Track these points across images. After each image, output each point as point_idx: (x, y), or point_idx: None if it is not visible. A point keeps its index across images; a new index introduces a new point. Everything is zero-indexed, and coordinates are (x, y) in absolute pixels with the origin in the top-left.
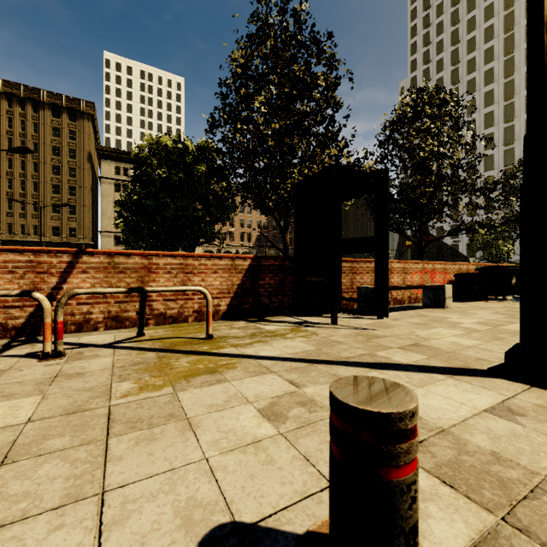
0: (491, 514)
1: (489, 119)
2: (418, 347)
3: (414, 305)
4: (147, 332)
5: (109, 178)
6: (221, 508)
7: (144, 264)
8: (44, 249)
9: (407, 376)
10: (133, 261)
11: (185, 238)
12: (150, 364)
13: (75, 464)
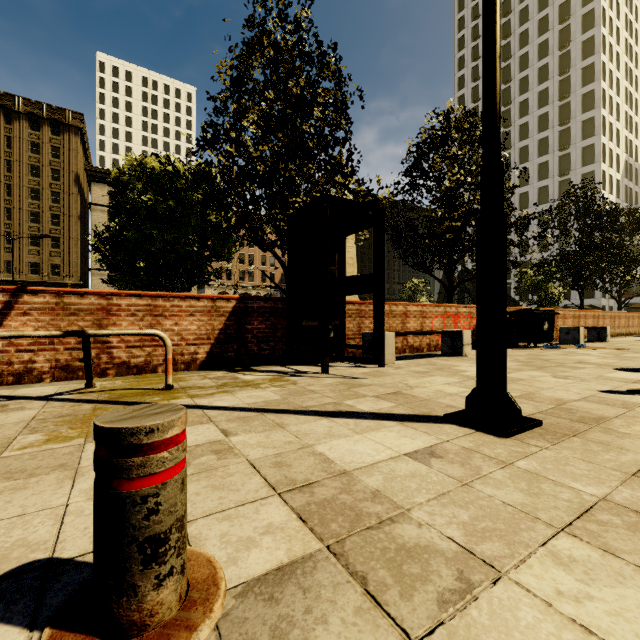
0: (319, 543)
1: (543, 146)
2: (395, 395)
3: (433, 353)
4: (101, 384)
5: (102, 205)
6: (47, 547)
7: (101, 305)
8: None
9: (356, 423)
10: (88, 302)
11: (176, 277)
12: (78, 416)
13: None
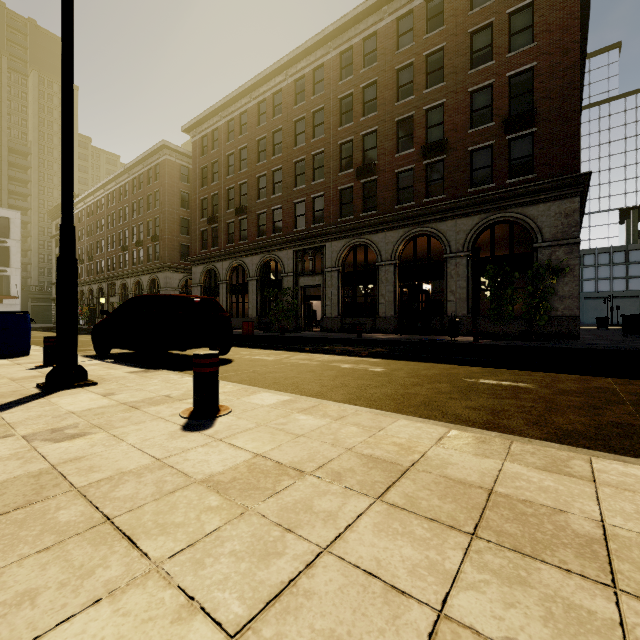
0: (179, 401)
1: None
2: None
3: None
4: None
5: None
6: (175, 432)
7: None
8: None
9: (29, 407)
10: None
11: None
12: None
13: (122, 483)
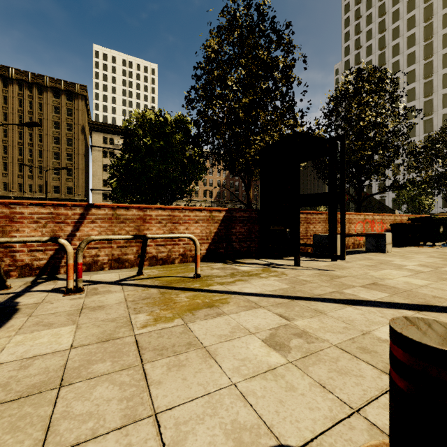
0: None
1: (411, 94)
2: (377, 286)
3: (358, 250)
4: (144, 272)
5: (98, 146)
6: (265, 432)
7: (140, 215)
8: (62, 204)
9: (379, 311)
10: (131, 213)
11: (164, 195)
12: (156, 299)
13: (123, 387)
